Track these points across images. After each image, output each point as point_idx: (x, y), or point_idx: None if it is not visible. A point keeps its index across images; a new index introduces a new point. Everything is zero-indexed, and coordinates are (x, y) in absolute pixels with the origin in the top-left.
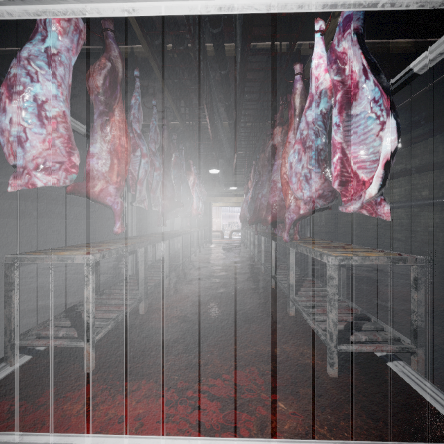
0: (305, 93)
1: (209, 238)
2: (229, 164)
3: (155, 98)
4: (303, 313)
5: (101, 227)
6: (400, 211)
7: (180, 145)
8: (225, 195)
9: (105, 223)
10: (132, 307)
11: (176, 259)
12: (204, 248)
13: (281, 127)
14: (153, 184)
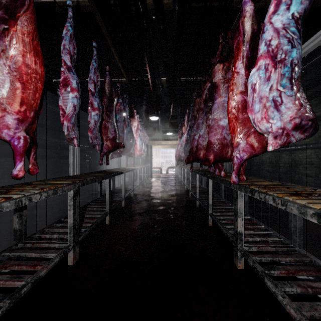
0: (256, 14)
1: (150, 173)
2: (166, 114)
3: (95, 40)
4: (266, 279)
5: (63, 164)
6: (310, 152)
7: (124, 94)
8: (163, 139)
9: (66, 161)
10: (50, 266)
11: (120, 193)
12: (146, 182)
13: (222, 63)
14: (92, 123)
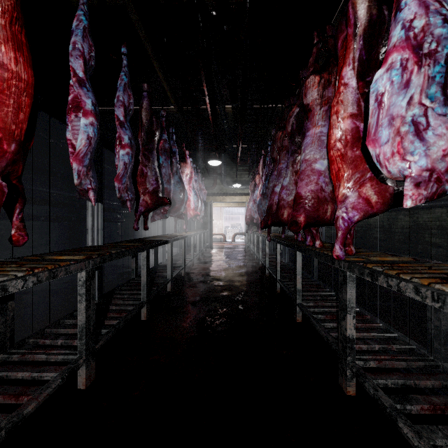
0: None
1: (209, 242)
2: (232, 158)
3: (125, 42)
4: (400, 422)
5: (84, 230)
6: (440, 212)
7: (172, 127)
8: (228, 194)
9: None
10: (44, 396)
11: (165, 271)
12: (203, 254)
13: (318, 75)
14: (119, 166)
